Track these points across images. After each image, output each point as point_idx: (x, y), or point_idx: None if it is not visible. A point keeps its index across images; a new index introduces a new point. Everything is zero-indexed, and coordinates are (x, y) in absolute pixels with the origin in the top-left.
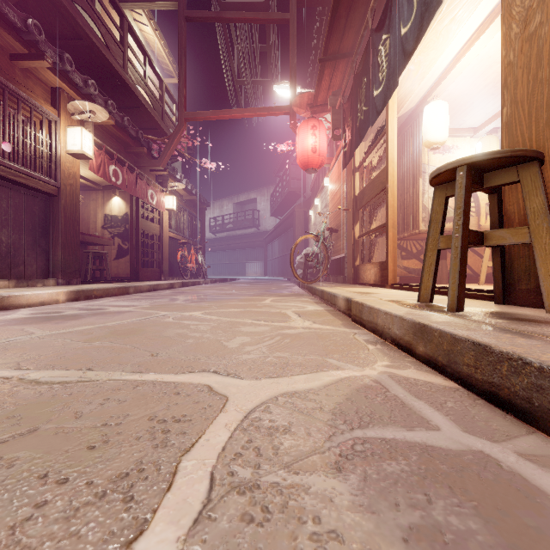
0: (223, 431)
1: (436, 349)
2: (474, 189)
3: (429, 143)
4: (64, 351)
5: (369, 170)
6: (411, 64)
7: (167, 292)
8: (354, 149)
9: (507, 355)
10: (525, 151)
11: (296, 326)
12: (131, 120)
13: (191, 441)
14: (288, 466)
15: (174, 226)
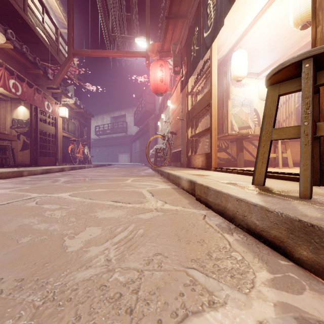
0: None
1: None
2: None
3: (235, 77)
4: None
5: (197, 94)
6: (227, 20)
7: (56, 174)
8: (189, 78)
9: None
10: None
11: (150, 208)
12: (33, 52)
13: None
14: None
15: (67, 128)
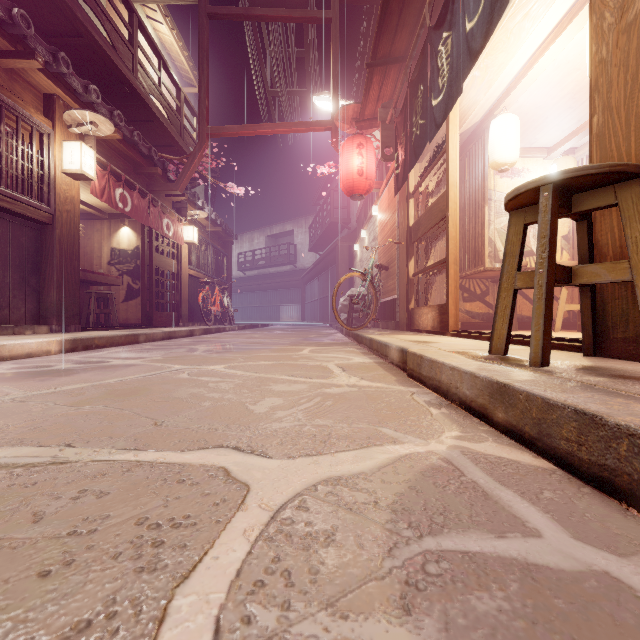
0: (239, 543)
1: (522, 416)
2: (560, 214)
3: (496, 165)
4: (41, 419)
5: (426, 196)
6: (476, 69)
7: (185, 341)
8: (408, 171)
9: (627, 429)
10: (626, 166)
11: (340, 384)
12: (143, 136)
13: (192, 560)
14: (332, 603)
15: (195, 262)
